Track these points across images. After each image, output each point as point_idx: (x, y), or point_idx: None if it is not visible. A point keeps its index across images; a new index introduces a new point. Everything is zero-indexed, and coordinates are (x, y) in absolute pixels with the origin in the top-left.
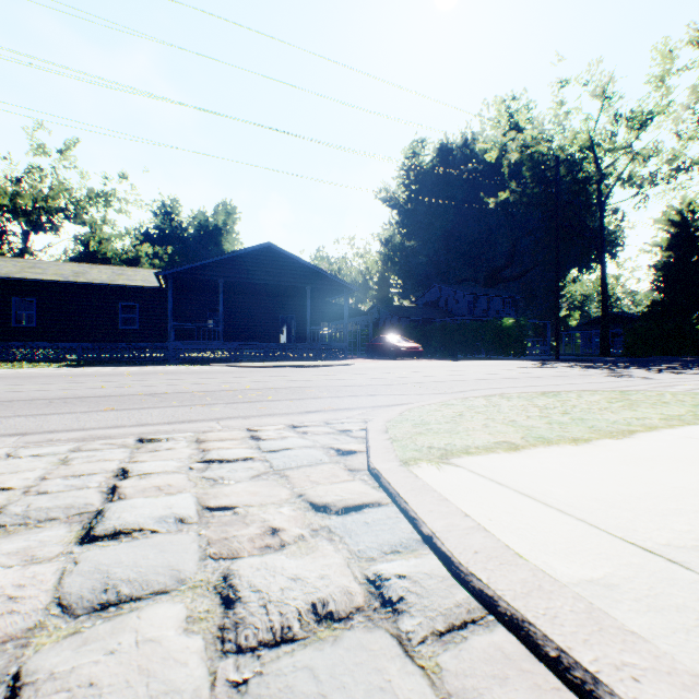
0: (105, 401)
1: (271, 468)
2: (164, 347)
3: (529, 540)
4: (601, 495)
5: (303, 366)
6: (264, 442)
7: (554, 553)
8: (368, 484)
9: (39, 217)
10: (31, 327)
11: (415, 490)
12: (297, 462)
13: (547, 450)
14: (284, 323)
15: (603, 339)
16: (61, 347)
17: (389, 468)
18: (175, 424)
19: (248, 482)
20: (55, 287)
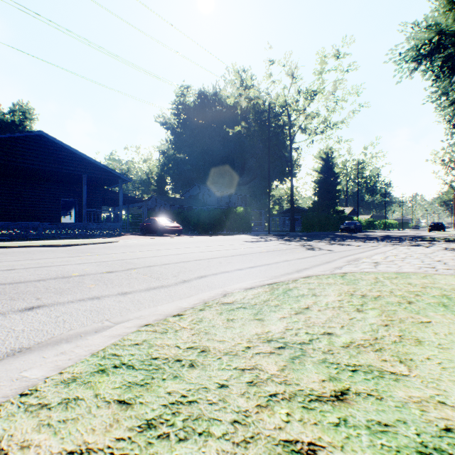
0: None
1: None
2: None
3: None
4: None
5: (57, 245)
6: None
7: None
8: None
9: None
10: None
11: None
12: None
13: None
14: (72, 206)
15: (292, 221)
16: None
17: None
18: None
19: None
20: None
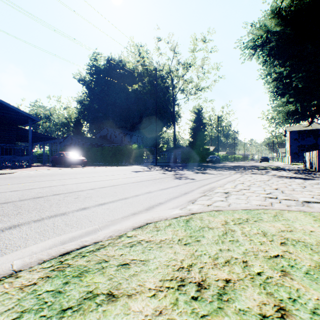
0: None
1: None
2: None
3: None
4: None
5: None
6: None
7: None
8: None
9: None
10: None
11: None
12: None
13: None
14: None
15: (174, 156)
16: None
17: None
18: None
19: None
20: None
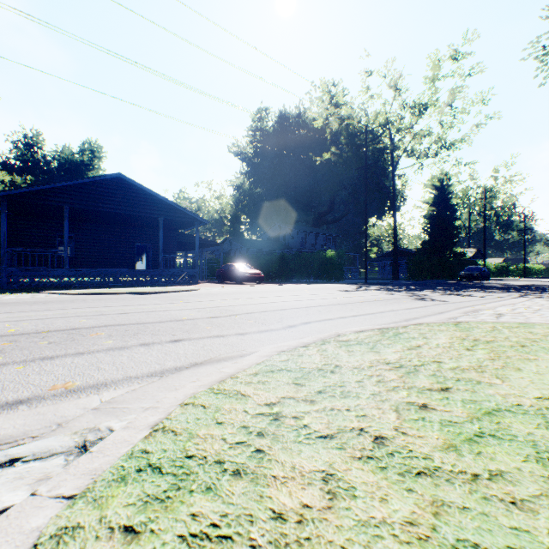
0: None
1: None
2: None
3: None
4: None
5: (143, 292)
6: None
7: None
8: None
9: None
10: None
11: None
12: None
13: None
14: (144, 251)
15: (394, 267)
16: None
17: None
18: None
19: None
20: None
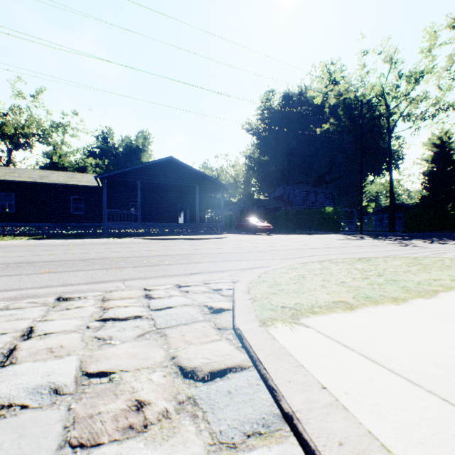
0: (47, 265)
1: (154, 326)
2: (101, 226)
3: (390, 423)
4: (437, 359)
5: (193, 239)
6: (154, 301)
7: (421, 444)
8: (233, 344)
9: (19, 140)
10: (11, 212)
11: (273, 355)
12: (176, 320)
13: (376, 309)
14: (182, 210)
15: (390, 220)
16: (32, 226)
17: (250, 328)
18: (91, 284)
19: (131, 342)
20: (27, 186)
